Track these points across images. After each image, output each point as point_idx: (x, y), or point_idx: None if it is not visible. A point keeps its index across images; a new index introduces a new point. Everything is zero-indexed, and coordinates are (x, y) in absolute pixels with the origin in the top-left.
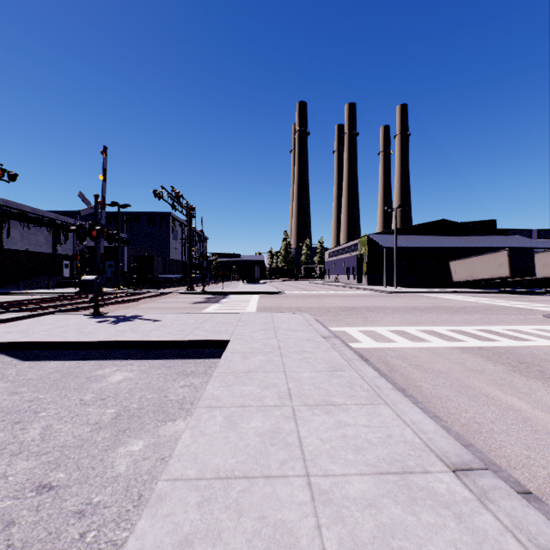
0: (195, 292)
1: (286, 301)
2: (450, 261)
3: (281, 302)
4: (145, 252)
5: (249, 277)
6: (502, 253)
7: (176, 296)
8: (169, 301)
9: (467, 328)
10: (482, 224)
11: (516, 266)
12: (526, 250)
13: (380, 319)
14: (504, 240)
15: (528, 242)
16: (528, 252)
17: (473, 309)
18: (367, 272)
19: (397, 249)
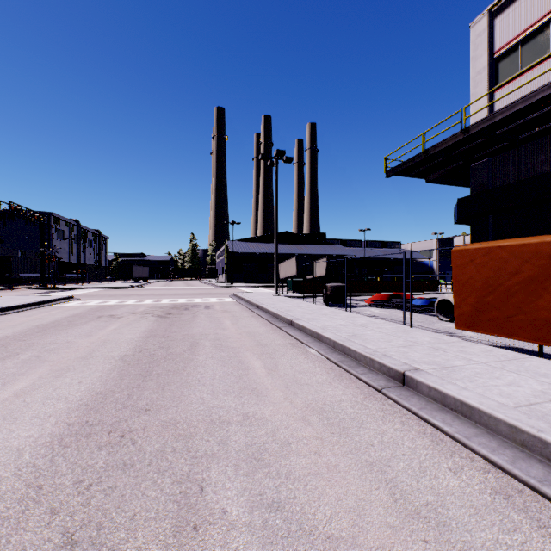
0: (46, 288)
1: (108, 292)
2: (279, 264)
3: (99, 293)
4: (18, 251)
5: (128, 276)
6: (294, 259)
7: (23, 290)
8: (4, 293)
9: (154, 300)
10: (316, 236)
11: (300, 268)
12: (308, 257)
13: (125, 298)
14: (326, 248)
15: (340, 251)
16: (309, 258)
17: (213, 294)
18: (226, 272)
19: (251, 254)
